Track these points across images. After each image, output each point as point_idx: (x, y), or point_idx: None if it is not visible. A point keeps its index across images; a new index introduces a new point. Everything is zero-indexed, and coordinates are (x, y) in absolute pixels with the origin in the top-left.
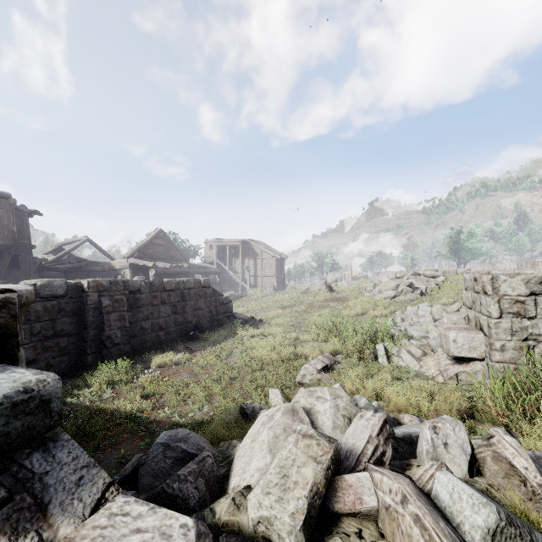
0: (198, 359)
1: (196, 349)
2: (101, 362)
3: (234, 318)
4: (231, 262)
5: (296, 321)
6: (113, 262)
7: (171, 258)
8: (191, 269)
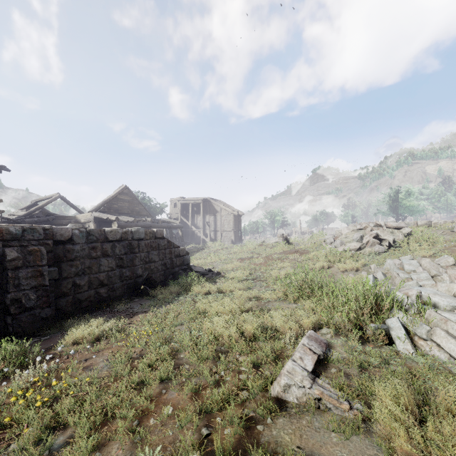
0: (131, 330)
1: (138, 310)
2: (4, 332)
3: (190, 270)
4: (194, 218)
5: (256, 274)
6: (78, 215)
7: (136, 213)
8: (155, 223)
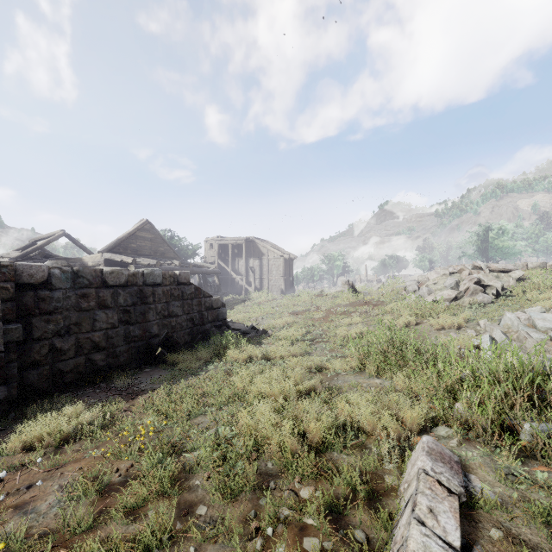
0: (124, 424)
1: (146, 387)
2: None
3: (227, 328)
4: (234, 262)
5: (315, 333)
6: (85, 257)
7: (160, 255)
8: (184, 268)
